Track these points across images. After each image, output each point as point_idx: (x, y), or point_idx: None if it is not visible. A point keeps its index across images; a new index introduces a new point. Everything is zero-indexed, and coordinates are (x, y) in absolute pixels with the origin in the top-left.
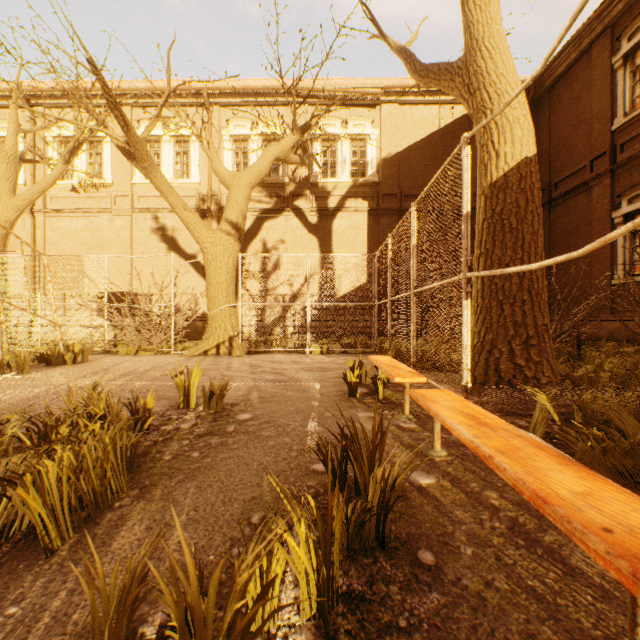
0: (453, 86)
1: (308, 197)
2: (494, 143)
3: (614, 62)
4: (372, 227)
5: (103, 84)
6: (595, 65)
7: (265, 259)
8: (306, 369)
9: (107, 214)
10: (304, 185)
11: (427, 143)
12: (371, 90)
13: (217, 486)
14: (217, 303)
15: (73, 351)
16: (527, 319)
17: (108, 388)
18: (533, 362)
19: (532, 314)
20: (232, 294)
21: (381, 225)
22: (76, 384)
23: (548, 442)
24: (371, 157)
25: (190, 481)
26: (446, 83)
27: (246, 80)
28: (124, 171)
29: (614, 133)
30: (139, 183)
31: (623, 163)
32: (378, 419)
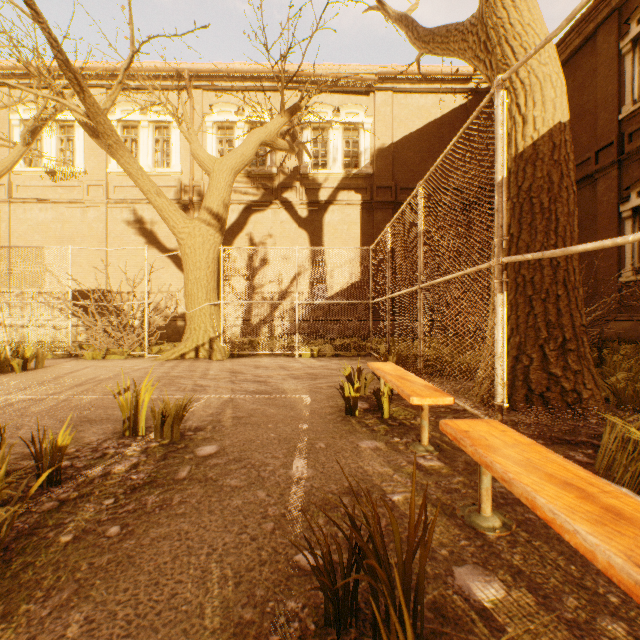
0: (465, 47)
1: (298, 189)
2: (520, 106)
3: (622, 47)
4: (365, 222)
5: (49, 35)
6: (601, 51)
7: (252, 255)
8: (294, 376)
9: (79, 205)
10: (293, 176)
11: (423, 134)
12: (365, 76)
13: (123, 617)
14: (196, 301)
15: (24, 356)
16: (563, 318)
17: (45, 404)
18: (572, 371)
19: (569, 312)
20: (213, 291)
21: (375, 219)
22: (8, 399)
23: (635, 493)
24: (364, 147)
25: (79, 603)
26: (456, 45)
27: (231, 64)
28: (98, 158)
29: (621, 122)
30: (115, 172)
31: (632, 153)
32: (388, 452)
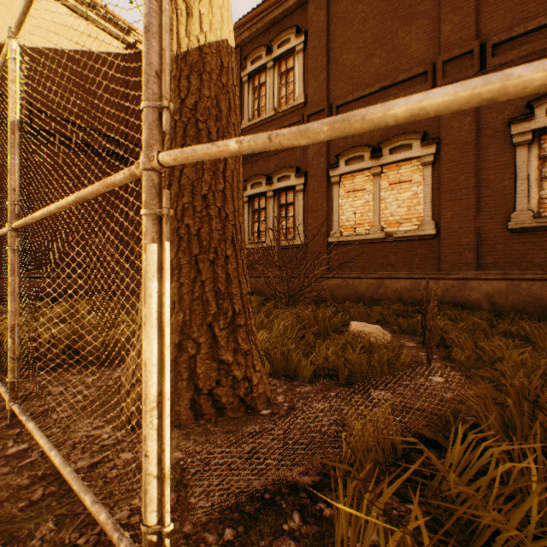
0: None
1: None
2: None
3: (243, 76)
4: None
5: None
6: None
7: None
8: None
9: None
10: None
11: (74, 59)
12: None
13: None
14: None
15: None
16: (233, 286)
17: None
18: (243, 353)
19: (238, 278)
20: None
21: None
22: None
23: None
24: None
25: None
26: None
27: None
28: None
29: (243, 132)
30: None
31: (249, 156)
32: None
